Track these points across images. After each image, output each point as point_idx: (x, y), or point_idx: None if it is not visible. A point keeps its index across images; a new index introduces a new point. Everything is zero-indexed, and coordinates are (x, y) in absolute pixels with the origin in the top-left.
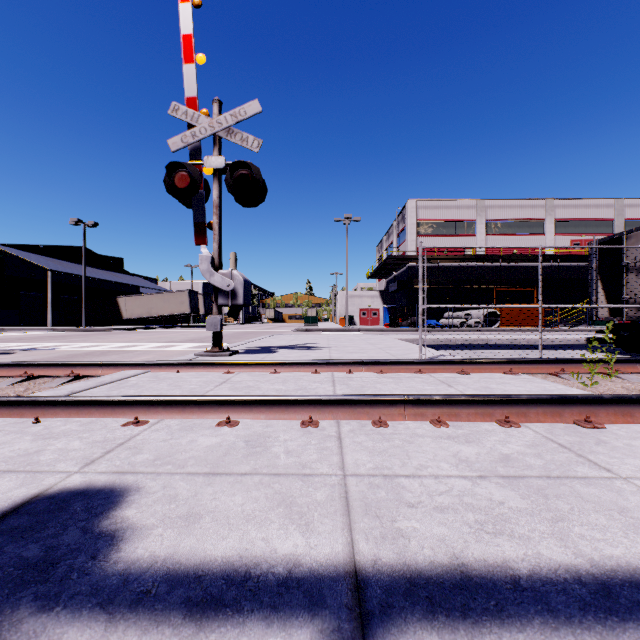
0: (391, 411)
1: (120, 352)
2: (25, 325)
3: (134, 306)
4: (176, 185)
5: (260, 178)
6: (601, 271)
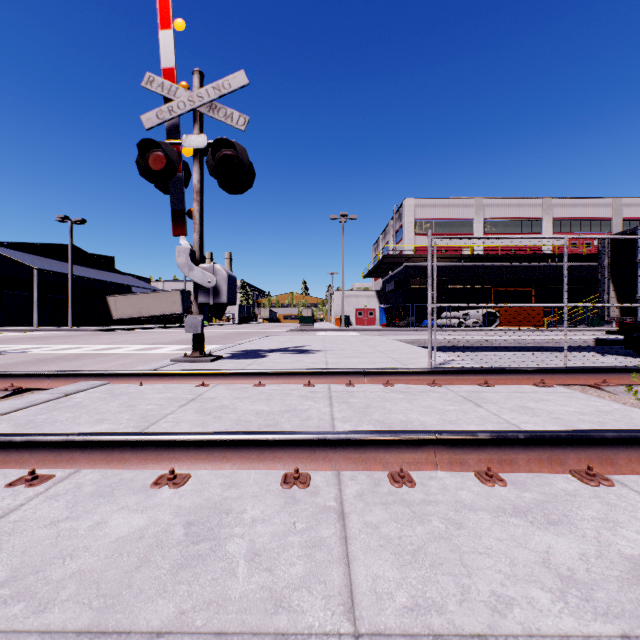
0: (415, 456)
1: (96, 355)
2: (10, 325)
3: (124, 306)
4: (150, 167)
5: (246, 159)
6: (611, 269)
